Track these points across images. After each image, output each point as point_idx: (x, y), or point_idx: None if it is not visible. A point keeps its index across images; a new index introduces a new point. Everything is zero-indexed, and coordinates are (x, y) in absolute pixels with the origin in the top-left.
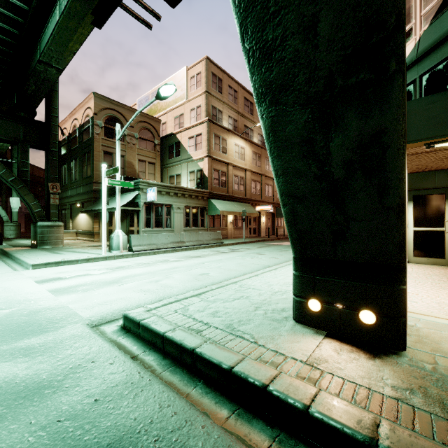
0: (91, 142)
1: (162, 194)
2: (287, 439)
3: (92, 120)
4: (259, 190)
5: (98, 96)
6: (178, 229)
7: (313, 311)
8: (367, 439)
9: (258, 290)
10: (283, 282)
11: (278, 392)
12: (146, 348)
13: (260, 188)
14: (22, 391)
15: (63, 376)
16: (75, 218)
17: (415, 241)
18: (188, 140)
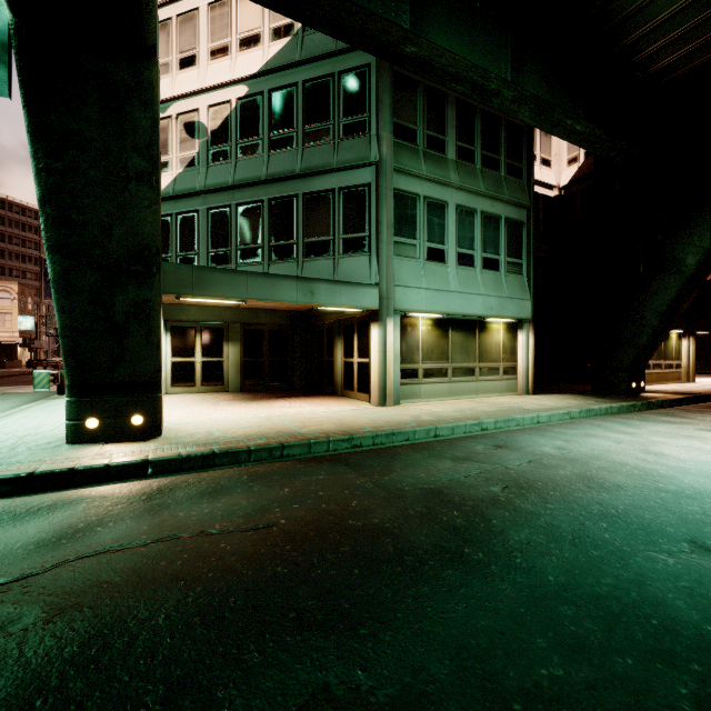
0: None
1: None
2: (96, 485)
3: None
4: None
5: None
6: None
7: (92, 428)
8: (144, 459)
9: None
10: (24, 428)
11: (85, 466)
12: None
13: None
14: None
15: None
16: None
17: (173, 372)
18: None
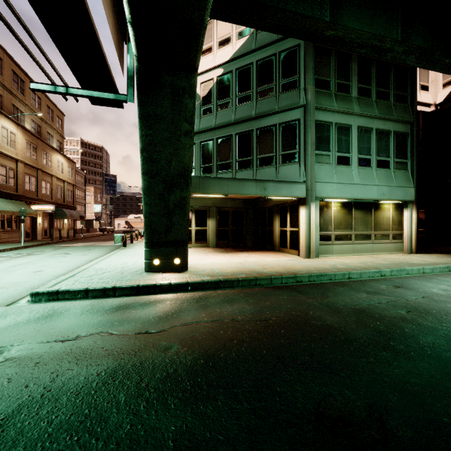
0: None
1: None
2: (166, 293)
3: None
4: (34, 187)
5: None
6: None
7: (156, 264)
8: (187, 282)
9: (111, 268)
10: (120, 263)
11: (160, 283)
12: (75, 300)
13: (35, 184)
14: (40, 318)
15: (52, 311)
16: None
17: None
18: None
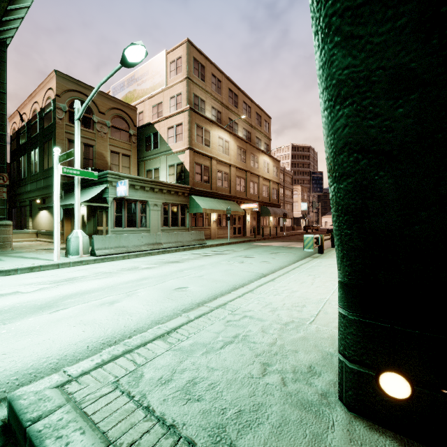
0: (52, 128)
1: (136, 188)
2: None
3: (53, 102)
4: (244, 188)
5: (61, 76)
6: (155, 228)
7: (393, 397)
8: None
9: (259, 321)
10: (290, 303)
11: None
12: None
13: (245, 185)
14: None
15: None
16: (36, 216)
17: None
18: (167, 130)
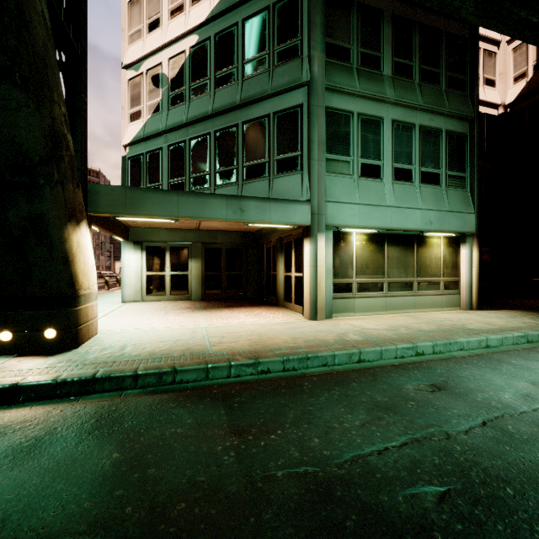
0: None
1: None
2: None
3: None
4: None
5: None
6: None
7: (5, 341)
8: (13, 384)
9: None
10: None
11: None
12: None
13: None
14: None
15: None
16: None
17: (147, 283)
18: None
